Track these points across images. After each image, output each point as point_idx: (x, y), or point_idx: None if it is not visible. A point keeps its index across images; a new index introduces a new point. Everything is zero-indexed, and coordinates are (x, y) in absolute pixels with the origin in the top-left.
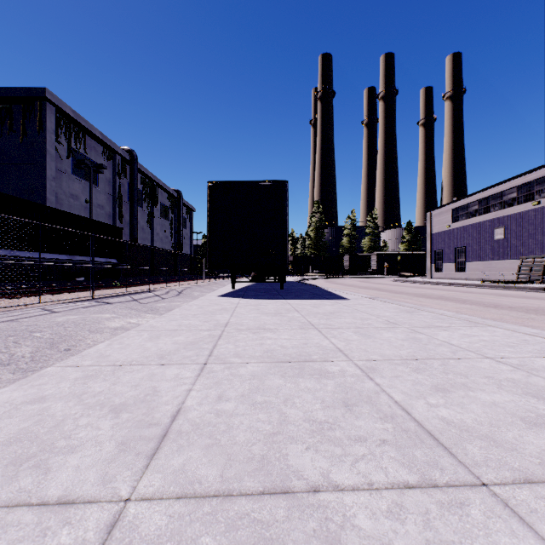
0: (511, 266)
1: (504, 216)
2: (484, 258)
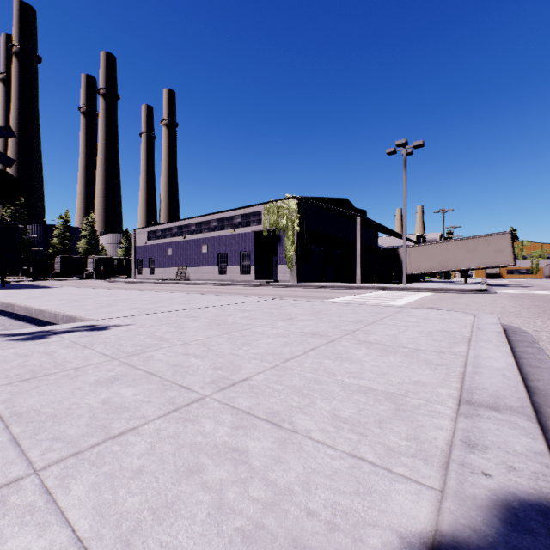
0: (175, 271)
1: (172, 242)
2: (164, 266)
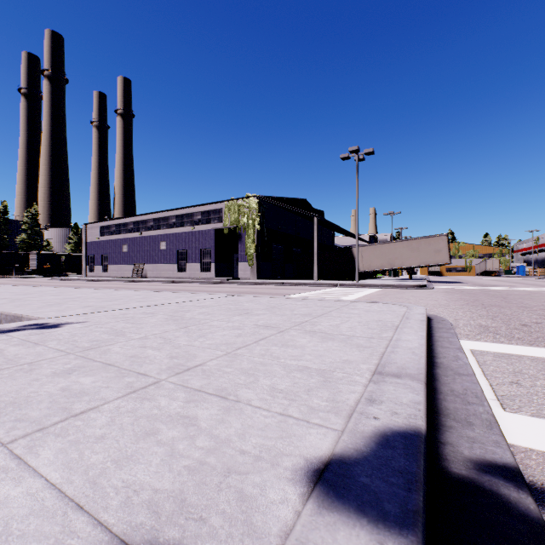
0: (131, 268)
1: (128, 238)
2: (118, 263)
